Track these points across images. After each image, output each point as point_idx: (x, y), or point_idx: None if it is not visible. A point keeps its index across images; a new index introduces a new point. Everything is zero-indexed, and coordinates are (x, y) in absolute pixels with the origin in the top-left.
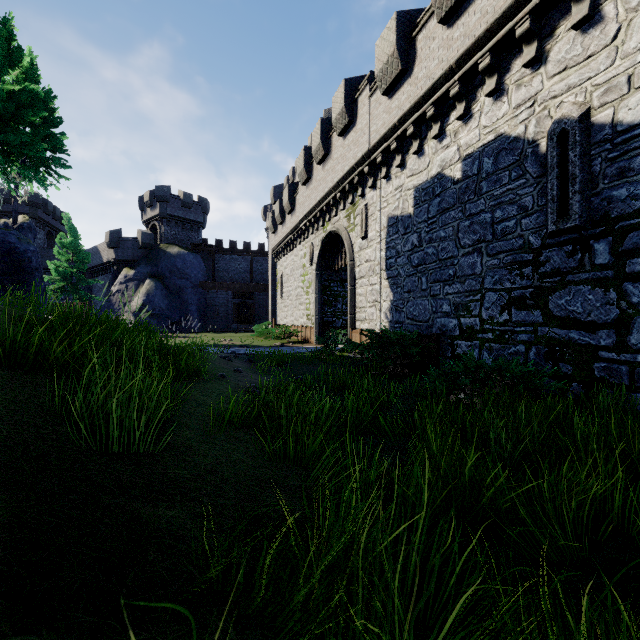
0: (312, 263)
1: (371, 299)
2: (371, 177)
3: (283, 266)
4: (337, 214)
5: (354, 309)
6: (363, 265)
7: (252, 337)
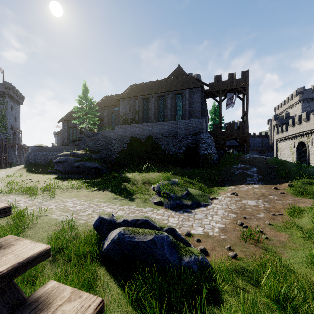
0: (294, 147)
1: (313, 159)
2: (313, 133)
3: (281, 145)
4: (303, 137)
5: (309, 161)
6: (311, 151)
7: None
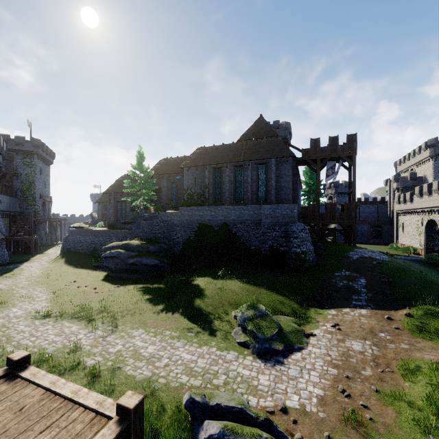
0: (422, 226)
1: None
2: None
3: (403, 219)
4: (435, 214)
5: None
6: None
7: (388, 249)
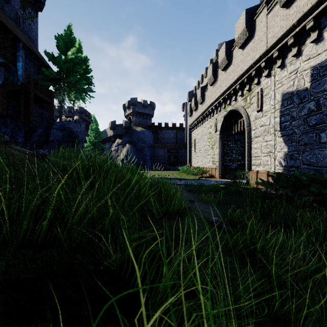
0: (216, 131)
1: (266, 151)
2: (266, 69)
3: (195, 134)
4: (235, 99)
5: (250, 157)
6: (258, 129)
7: (179, 173)
